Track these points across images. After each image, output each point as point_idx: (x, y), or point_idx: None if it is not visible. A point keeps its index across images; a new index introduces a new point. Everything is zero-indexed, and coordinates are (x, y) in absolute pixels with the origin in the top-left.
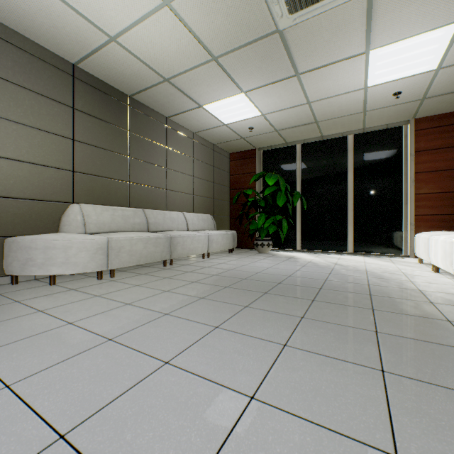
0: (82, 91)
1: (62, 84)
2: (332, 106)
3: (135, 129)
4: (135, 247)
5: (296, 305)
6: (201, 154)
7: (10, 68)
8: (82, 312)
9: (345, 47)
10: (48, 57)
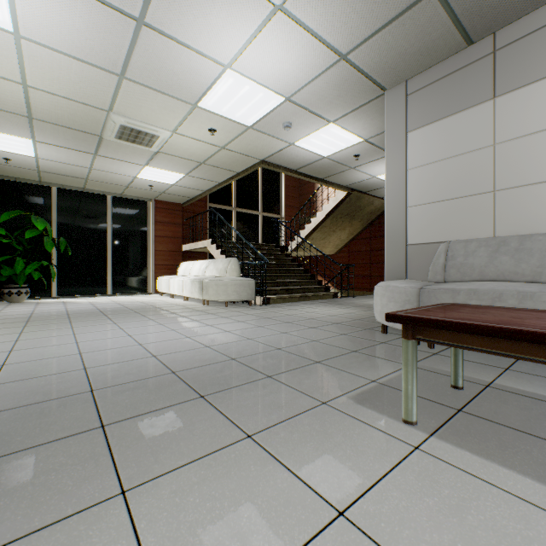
0: None
1: None
2: (108, 176)
3: None
4: None
5: (133, 314)
6: None
7: None
8: (0, 340)
9: (135, 159)
10: None
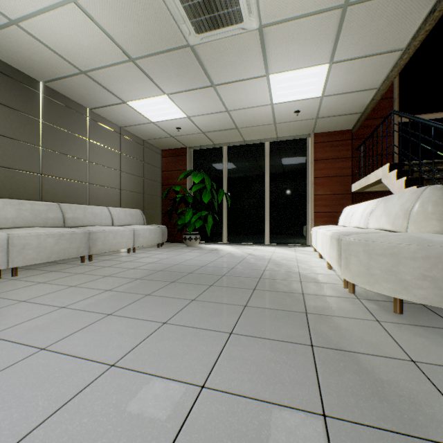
0: None
1: None
2: (248, 116)
3: (49, 118)
4: (45, 244)
5: (194, 290)
6: (130, 149)
7: None
8: None
9: (249, 68)
10: None
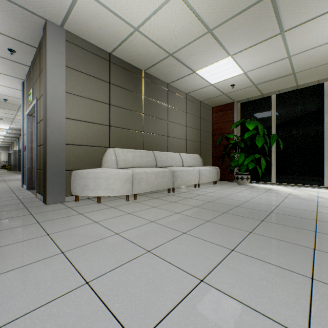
0: (115, 70)
1: (103, 67)
2: (312, 56)
3: (147, 94)
4: (150, 179)
5: (299, 235)
6: (192, 109)
7: (74, 60)
8: (122, 225)
9: None
10: (95, 50)
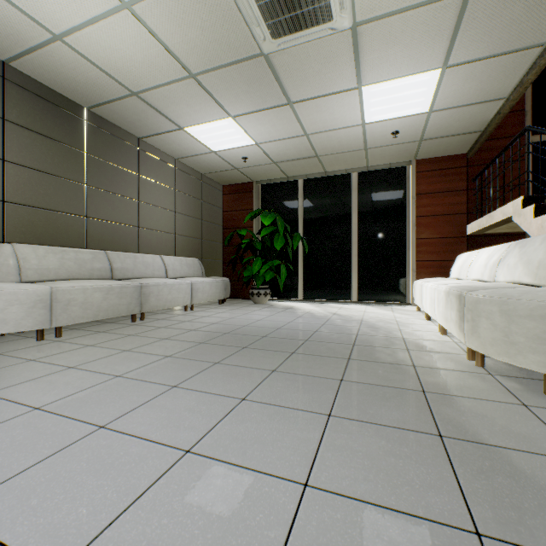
0: (17, 97)
1: None
2: (332, 140)
3: (95, 150)
4: (92, 299)
5: (272, 358)
6: (186, 186)
7: None
8: (6, 380)
9: (336, 80)
10: None
